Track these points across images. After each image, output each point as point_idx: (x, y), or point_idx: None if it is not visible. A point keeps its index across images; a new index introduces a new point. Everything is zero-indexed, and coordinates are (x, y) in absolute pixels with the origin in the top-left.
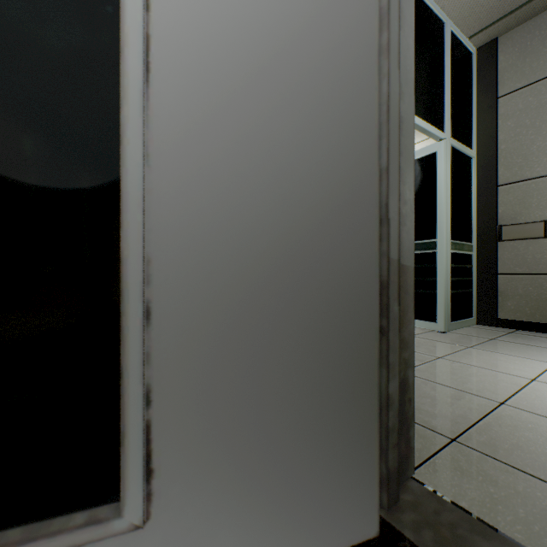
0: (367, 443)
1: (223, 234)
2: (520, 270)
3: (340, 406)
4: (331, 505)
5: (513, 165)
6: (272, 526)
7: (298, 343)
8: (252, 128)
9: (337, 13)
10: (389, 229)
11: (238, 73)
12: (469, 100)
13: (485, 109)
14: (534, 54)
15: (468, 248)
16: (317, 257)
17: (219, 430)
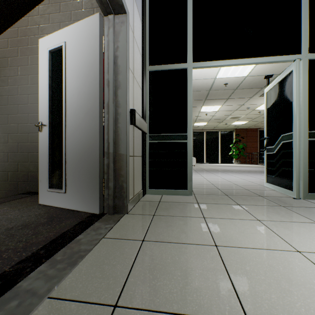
0: (97, 192)
1: (74, 149)
2: None
3: (91, 183)
4: (90, 202)
5: None
6: (81, 202)
7: (84, 169)
8: (78, 130)
9: (91, 103)
10: (109, 145)
11: (76, 122)
12: None
13: None
14: None
15: None
16: (87, 153)
17: (74, 182)
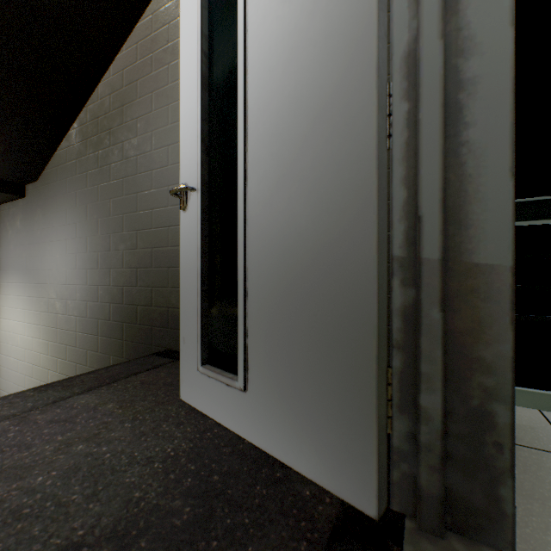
0: (364, 426)
1: (272, 253)
2: None
3: (340, 381)
4: (332, 455)
5: None
6: (295, 437)
7: (310, 323)
8: (285, 187)
9: (337, 68)
10: (420, 227)
11: (278, 158)
12: None
13: None
14: None
15: None
16: (322, 263)
17: (271, 362)
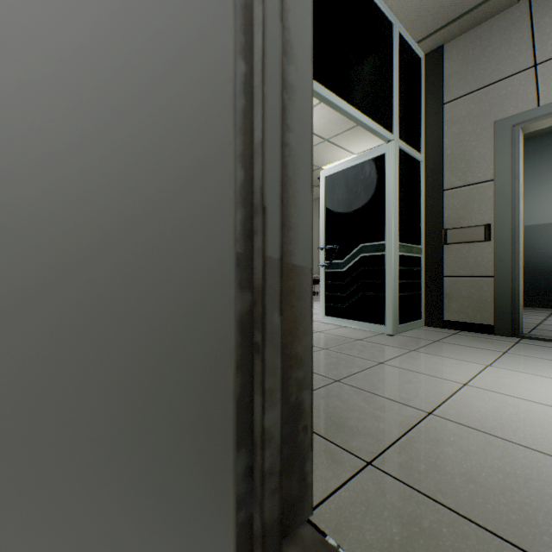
0: (216, 502)
1: None
2: (463, 273)
3: (172, 458)
4: None
5: (457, 170)
6: None
7: (98, 376)
8: (6, 53)
9: None
10: (265, 219)
11: None
12: (418, 104)
13: (433, 115)
14: (476, 63)
15: (417, 251)
16: (132, 253)
17: None
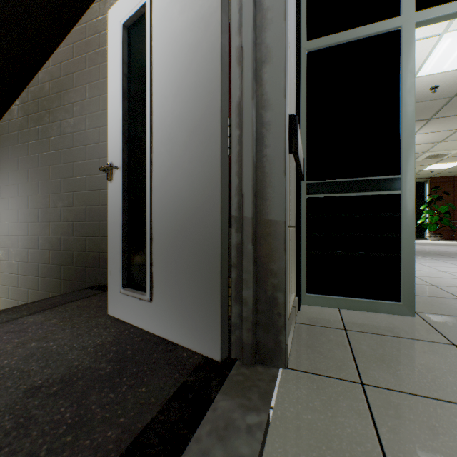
0: (215, 311)
1: (167, 212)
2: None
3: (203, 287)
4: (199, 331)
5: None
6: (180, 325)
7: (188, 255)
8: (174, 172)
9: (202, 106)
10: (243, 200)
11: (171, 153)
12: None
13: None
14: None
15: None
16: (194, 219)
17: (166, 281)
